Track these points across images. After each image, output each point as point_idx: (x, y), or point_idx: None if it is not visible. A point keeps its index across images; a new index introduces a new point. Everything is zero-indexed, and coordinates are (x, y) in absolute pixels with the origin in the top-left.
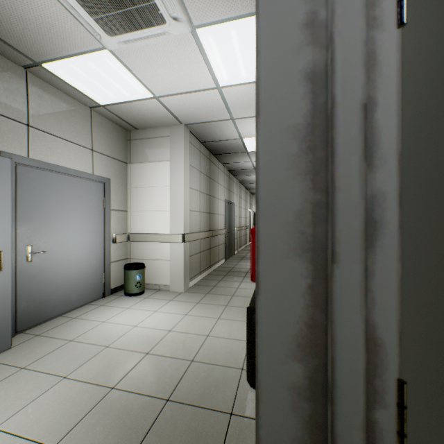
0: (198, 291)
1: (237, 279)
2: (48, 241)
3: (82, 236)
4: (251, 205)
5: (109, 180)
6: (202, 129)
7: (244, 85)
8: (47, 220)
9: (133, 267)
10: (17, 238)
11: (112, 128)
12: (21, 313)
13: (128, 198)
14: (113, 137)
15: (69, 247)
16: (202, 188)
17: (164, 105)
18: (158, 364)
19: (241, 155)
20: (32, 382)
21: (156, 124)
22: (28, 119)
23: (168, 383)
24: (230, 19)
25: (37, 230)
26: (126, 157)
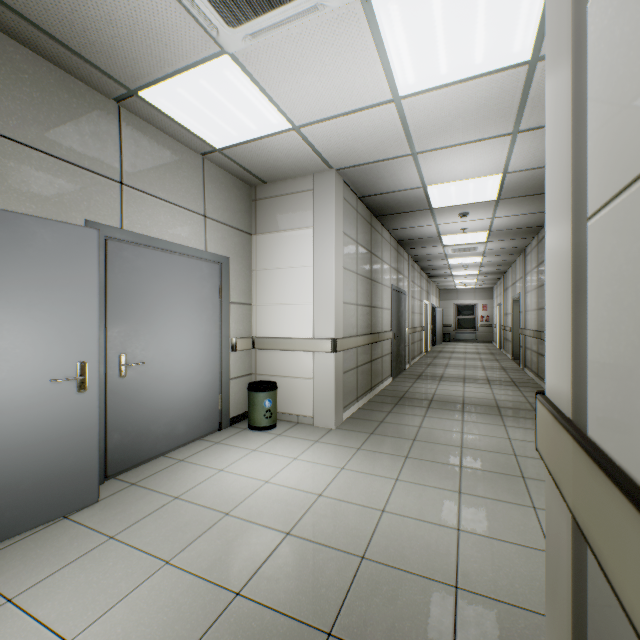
0: (356, 428)
1: (416, 411)
2: (146, 348)
3: (191, 341)
4: (428, 295)
5: (228, 260)
6: (363, 175)
7: (441, 89)
8: (146, 319)
9: (260, 388)
10: (107, 343)
11: (230, 184)
12: (113, 451)
13: (253, 286)
14: (232, 197)
15: (173, 356)
16: (359, 268)
17: (307, 140)
18: (307, 557)
19: (419, 215)
20: (122, 564)
21: (293, 173)
22: (121, 174)
23: (327, 599)
24: None
25: (133, 332)
26: (250, 225)
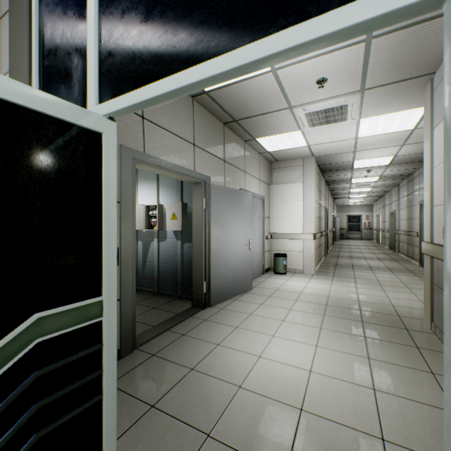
0: (324, 274)
1: (348, 269)
2: None
3: (257, 234)
4: (332, 209)
5: (264, 198)
6: (326, 158)
7: (375, 136)
8: None
9: (281, 255)
10: None
11: (264, 163)
12: None
13: (270, 209)
14: (265, 169)
15: (254, 240)
16: (317, 199)
17: (309, 148)
18: (340, 300)
19: (344, 171)
20: (283, 300)
21: (294, 158)
22: (244, 168)
23: (354, 306)
24: (384, 114)
25: None
26: (269, 180)
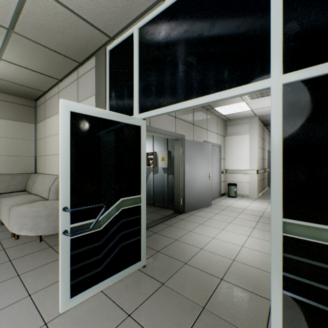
0: (264, 198)
1: None
2: None
3: (215, 170)
4: None
5: (221, 145)
6: (266, 116)
7: None
8: None
9: (233, 184)
10: None
11: (221, 122)
12: None
13: (225, 153)
14: (221, 126)
15: (213, 174)
16: (260, 145)
17: (253, 111)
18: None
19: None
20: (231, 212)
21: (242, 117)
22: (206, 127)
23: None
24: None
25: None
26: (224, 133)
